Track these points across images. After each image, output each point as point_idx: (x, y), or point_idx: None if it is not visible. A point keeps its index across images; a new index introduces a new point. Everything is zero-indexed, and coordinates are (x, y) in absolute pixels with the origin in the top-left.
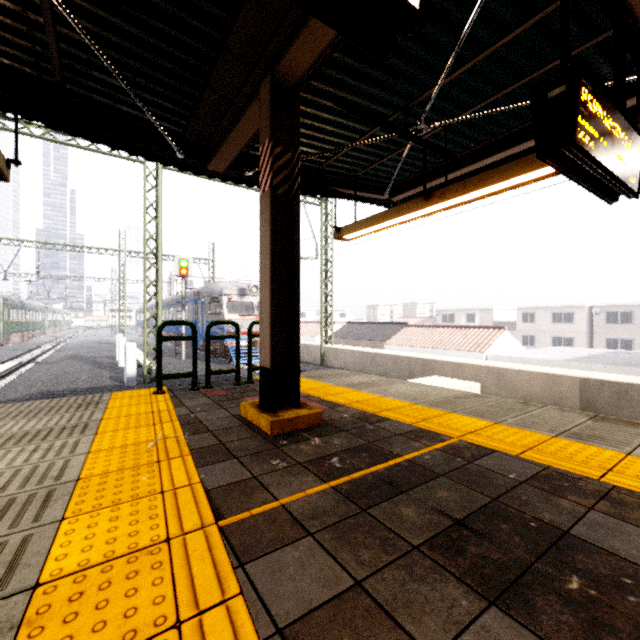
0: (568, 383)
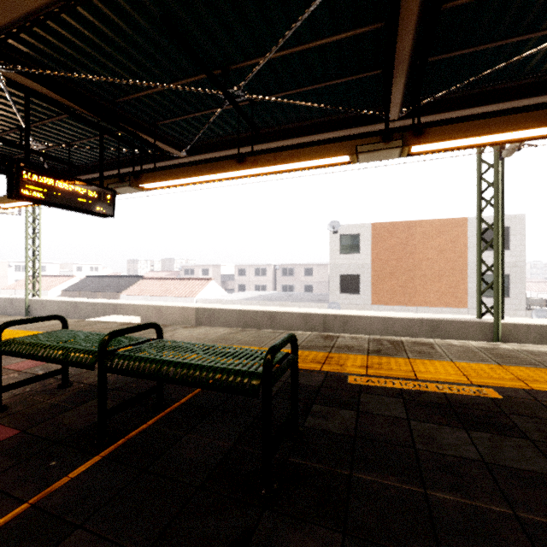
0: (191, 311)
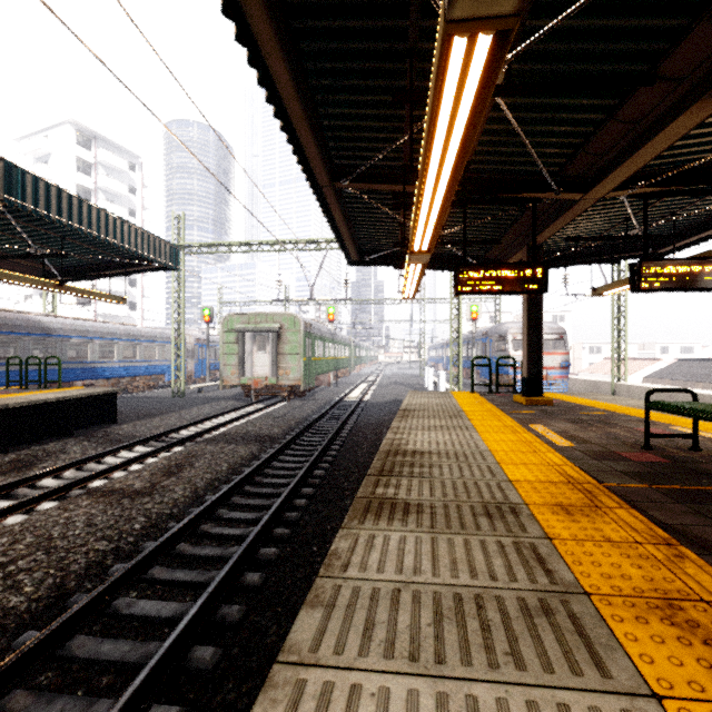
0: None
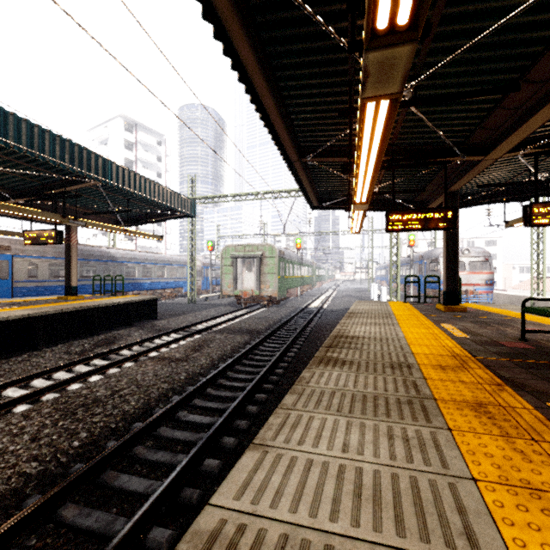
0: None
